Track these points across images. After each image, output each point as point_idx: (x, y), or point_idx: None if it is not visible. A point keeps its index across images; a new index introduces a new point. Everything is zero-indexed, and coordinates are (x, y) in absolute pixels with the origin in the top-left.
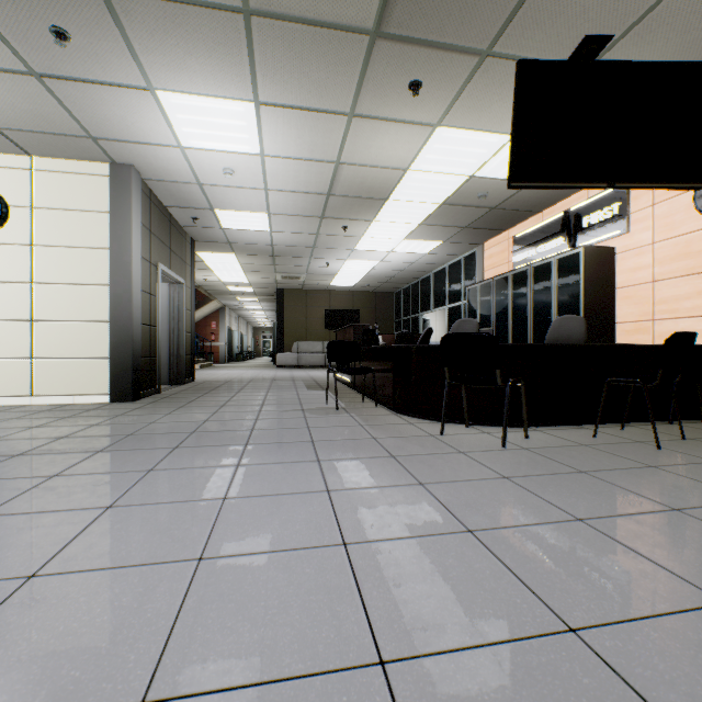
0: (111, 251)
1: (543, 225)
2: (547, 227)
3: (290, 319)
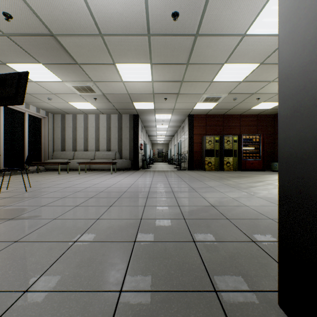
0: None
1: None
2: None
3: None
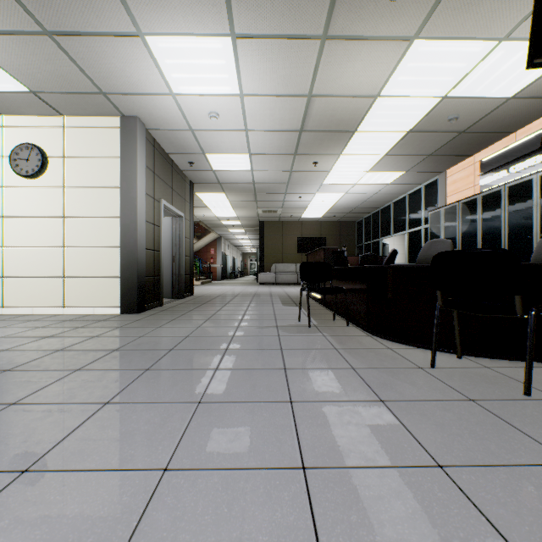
0: (121, 189)
1: (517, 145)
2: (522, 146)
3: (269, 245)
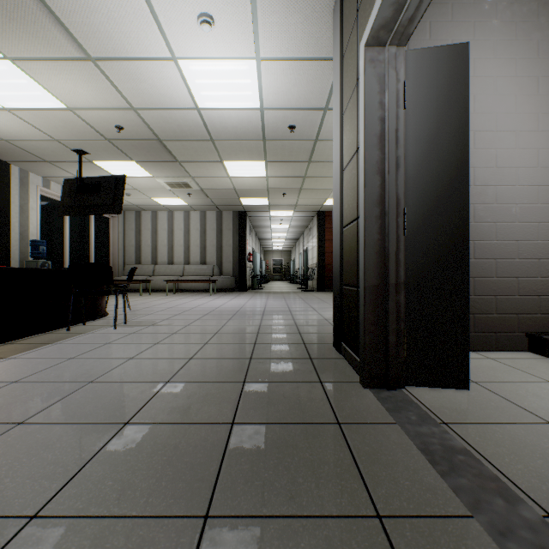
0: None
1: None
2: None
3: None
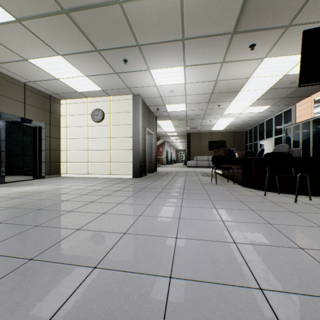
0: (133, 125)
1: None
2: None
3: (192, 146)
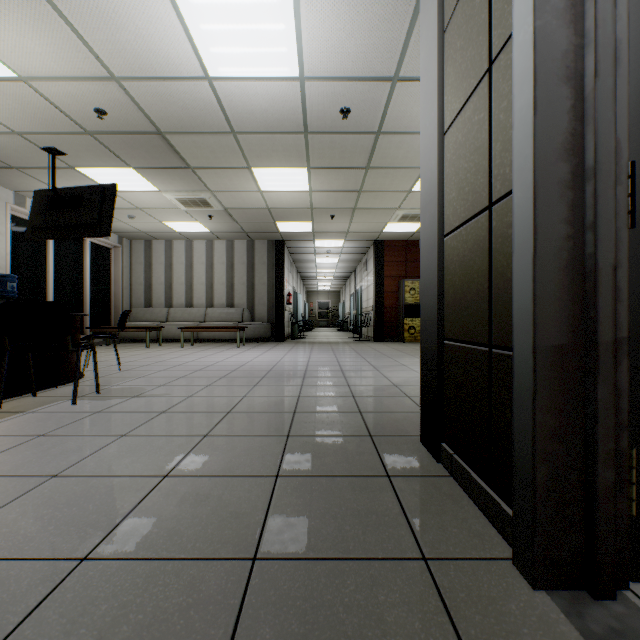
0: None
1: None
2: None
3: None
